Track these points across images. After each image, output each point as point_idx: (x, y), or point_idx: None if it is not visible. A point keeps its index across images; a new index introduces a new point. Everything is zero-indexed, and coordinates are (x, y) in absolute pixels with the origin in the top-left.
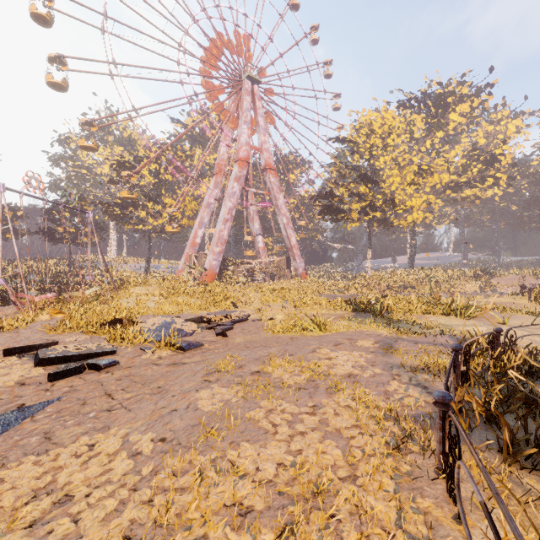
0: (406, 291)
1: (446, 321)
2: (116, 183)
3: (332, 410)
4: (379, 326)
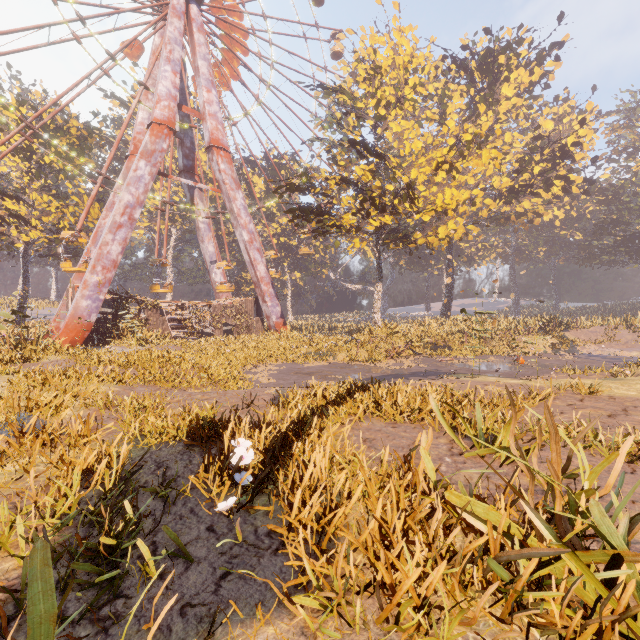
0: (436, 353)
1: None
2: None
3: None
4: None
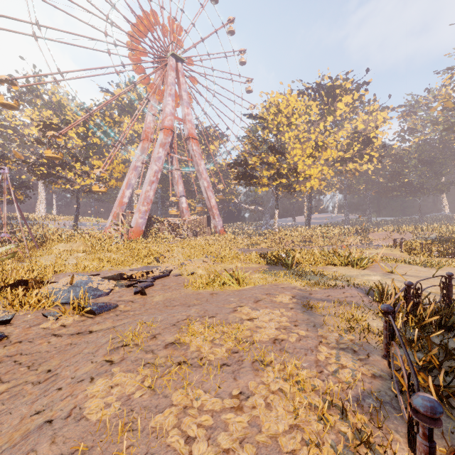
0: (305, 245)
1: (346, 271)
2: (43, 143)
3: (262, 401)
4: (292, 279)
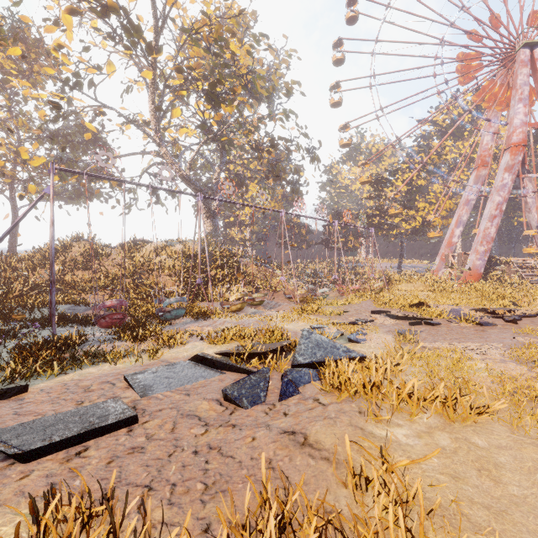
0: None
1: None
2: (373, 197)
3: None
4: None
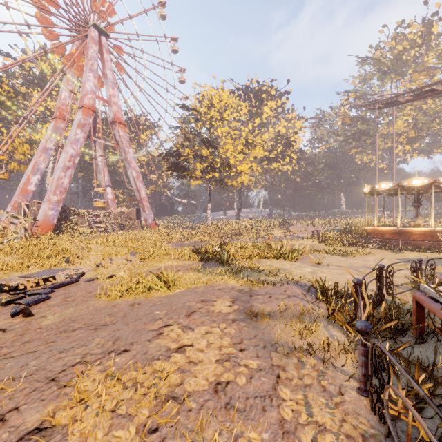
0: (237, 237)
1: (280, 264)
2: None
3: None
4: (230, 278)
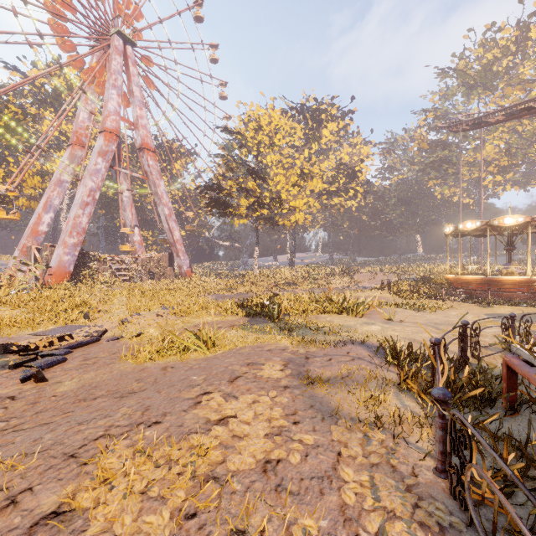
0: (290, 288)
1: (342, 320)
2: None
3: None
4: (281, 337)
